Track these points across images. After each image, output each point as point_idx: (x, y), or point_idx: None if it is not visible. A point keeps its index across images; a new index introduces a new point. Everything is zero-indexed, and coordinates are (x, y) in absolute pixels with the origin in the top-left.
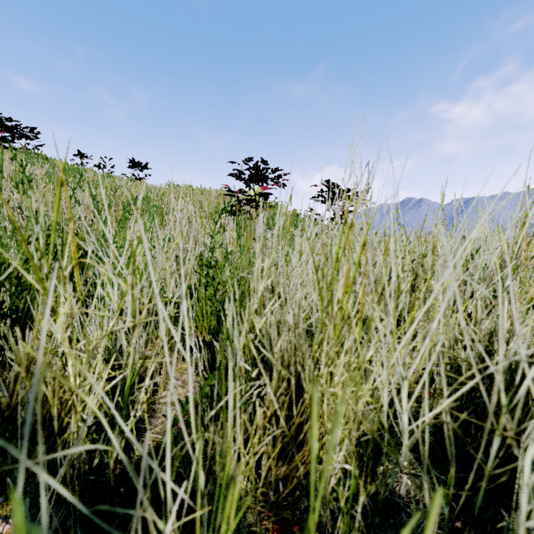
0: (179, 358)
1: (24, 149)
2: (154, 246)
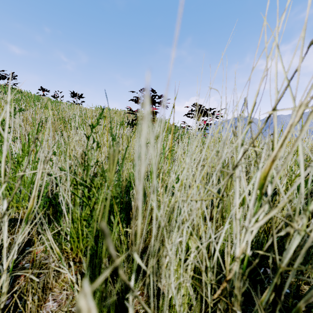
0: (66, 263)
1: (6, 86)
2: (38, 158)
